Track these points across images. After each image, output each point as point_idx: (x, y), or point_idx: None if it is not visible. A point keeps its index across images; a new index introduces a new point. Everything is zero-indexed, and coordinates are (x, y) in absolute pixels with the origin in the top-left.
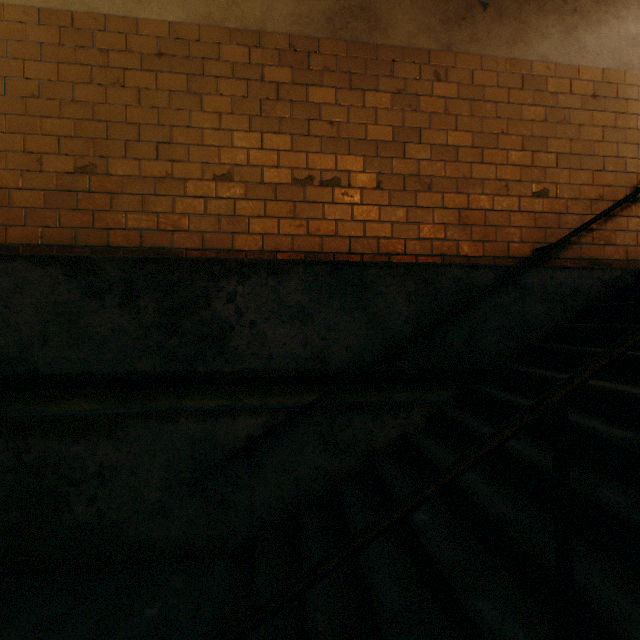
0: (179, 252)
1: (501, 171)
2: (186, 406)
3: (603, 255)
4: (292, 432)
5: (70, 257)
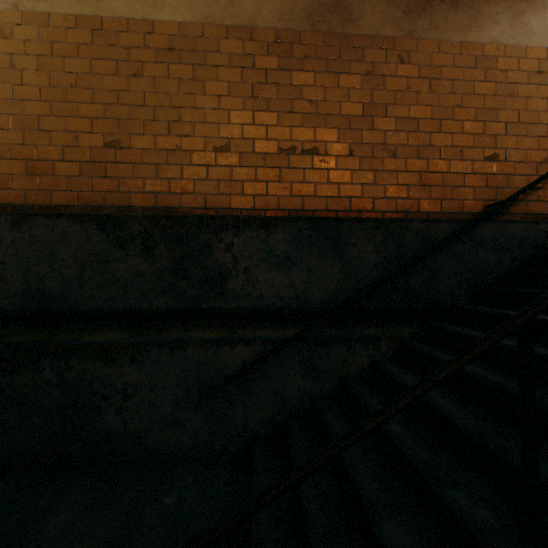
0: (186, 211)
1: (456, 139)
2: (192, 337)
3: (547, 210)
4: (279, 359)
5: (101, 215)
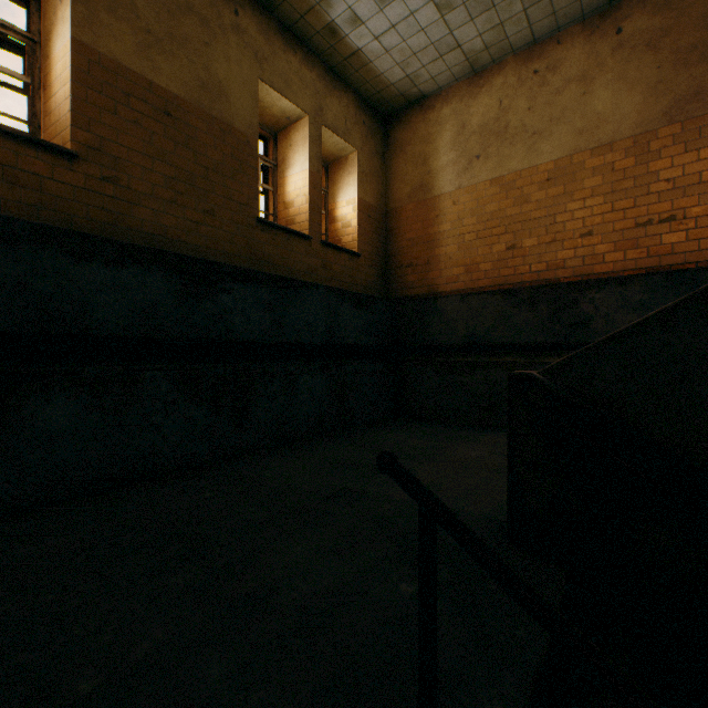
0: (558, 280)
1: None
2: None
3: None
4: None
5: (505, 290)
